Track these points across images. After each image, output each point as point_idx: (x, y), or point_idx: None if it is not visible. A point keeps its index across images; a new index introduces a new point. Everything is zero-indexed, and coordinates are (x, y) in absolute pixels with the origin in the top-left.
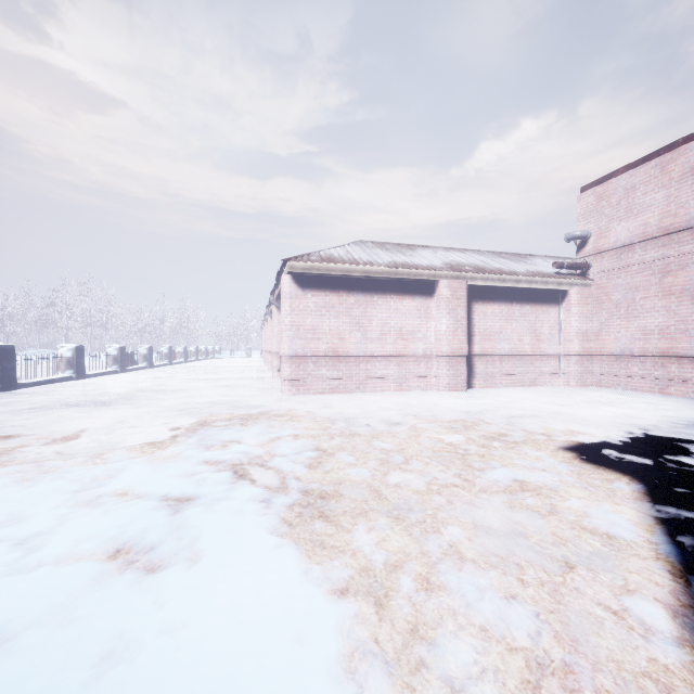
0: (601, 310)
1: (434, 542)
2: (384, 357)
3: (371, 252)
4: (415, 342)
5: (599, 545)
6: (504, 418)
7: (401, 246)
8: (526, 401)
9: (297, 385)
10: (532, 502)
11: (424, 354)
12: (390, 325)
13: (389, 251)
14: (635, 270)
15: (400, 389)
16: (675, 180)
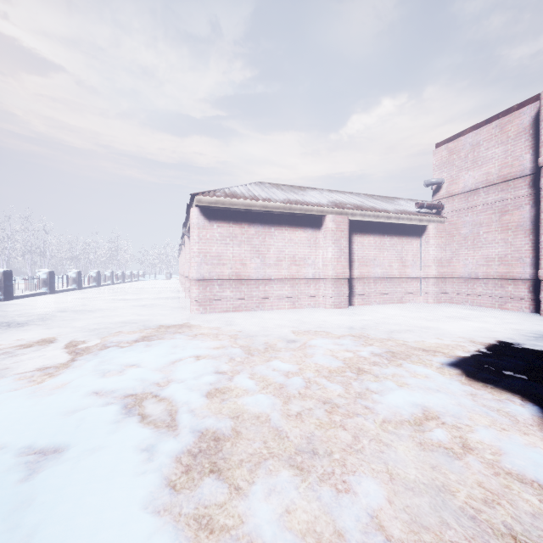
0: (452, 242)
1: (349, 513)
2: (280, 280)
3: (269, 190)
4: (306, 267)
5: (537, 503)
6: (385, 333)
7: (294, 187)
8: (398, 317)
9: (204, 305)
10: (442, 436)
11: (313, 277)
12: (285, 253)
13: (284, 190)
14: (480, 210)
15: (293, 307)
16: (511, 138)
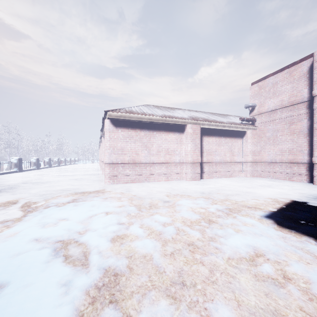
0: (261, 141)
1: None
2: (159, 163)
3: (152, 109)
4: (175, 155)
5: None
6: (223, 196)
7: (167, 108)
8: (230, 185)
9: (113, 179)
10: (269, 270)
11: (179, 162)
12: (162, 147)
13: (162, 109)
14: (277, 122)
15: (167, 180)
16: (296, 79)
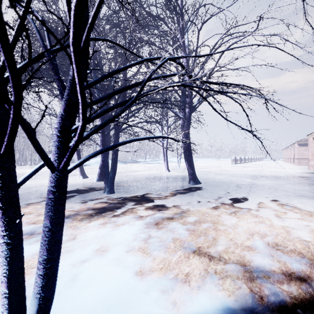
0: None
1: None
2: None
3: None
4: None
5: None
6: None
7: None
8: None
9: (298, 164)
10: None
11: None
12: None
13: None
14: None
15: None
16: None
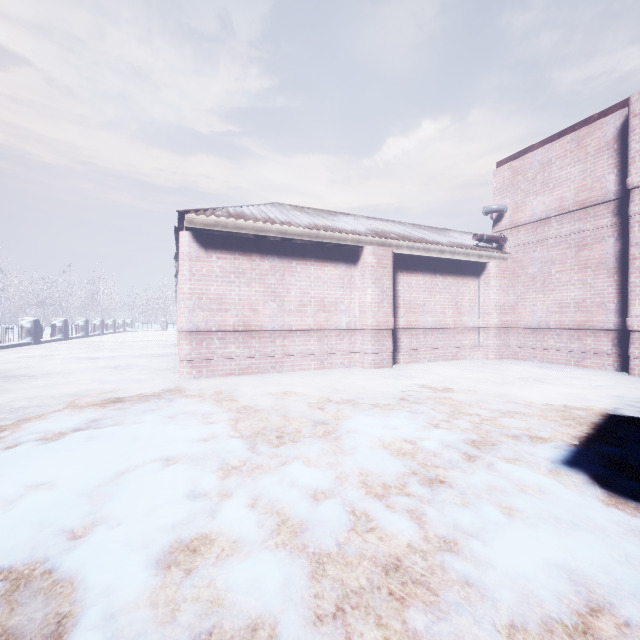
0: (517, 283)
1: None
2: (304, 331)
3: (289, 213)
4: (338, 314)
5: None
6: (450, 405)
7: (322, 212)
8: (459, 379)
9: (199, 366)
10: None
11: (348, 327)
12: (311, 295)
13: (309, 214)
14: (552, 244)
15: (322, 367)
16: (591, 154)
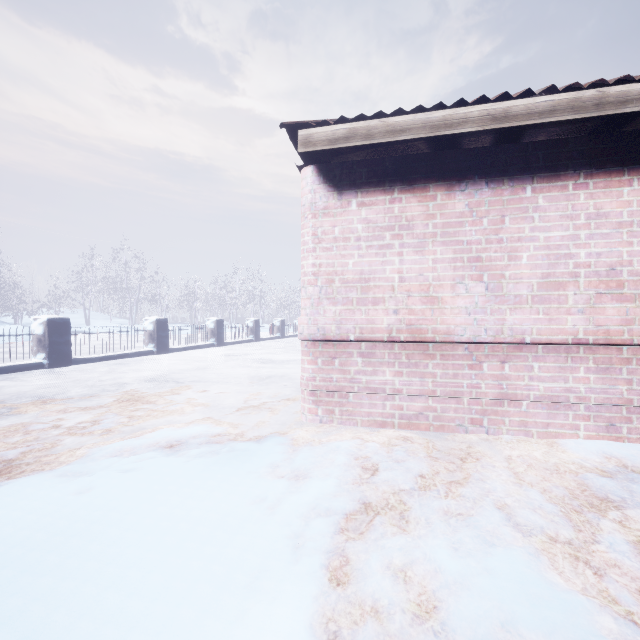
0: None
1: None
2: (555, 346)
3: None
4: None
5: None
6: None
7: None
8: None
9: (327, 402)
10: None
11: None
12: (576, 261)
13: None
14: None
15: (610, 438)
16: None
